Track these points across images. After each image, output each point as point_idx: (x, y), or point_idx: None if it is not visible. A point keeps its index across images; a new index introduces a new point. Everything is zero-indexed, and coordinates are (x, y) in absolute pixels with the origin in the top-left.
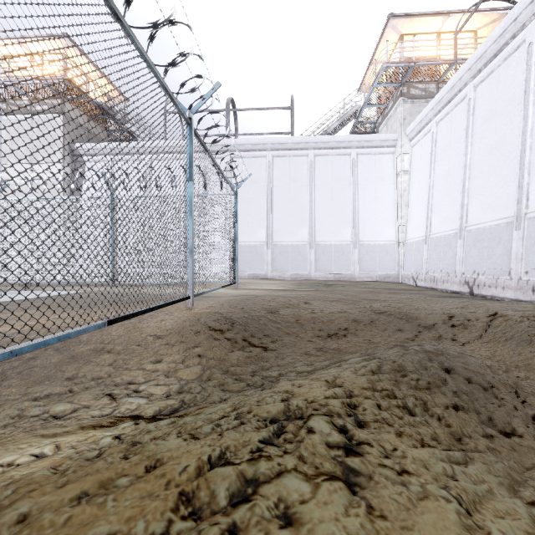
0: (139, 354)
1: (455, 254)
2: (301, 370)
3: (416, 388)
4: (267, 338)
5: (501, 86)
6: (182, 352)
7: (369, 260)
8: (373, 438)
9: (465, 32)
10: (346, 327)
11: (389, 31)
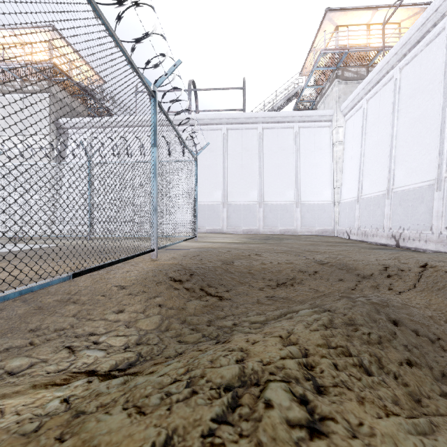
0: (103, 304)
1: (383, 212)
2: (254, 320)
3: (369, 343)
4: (222, 288)
5: (423, 68)
6: (144, 302)
7: (309, 217)
8: (336, 410)
9: (390, 23)
10: (293, 277)
11: (326, 23)
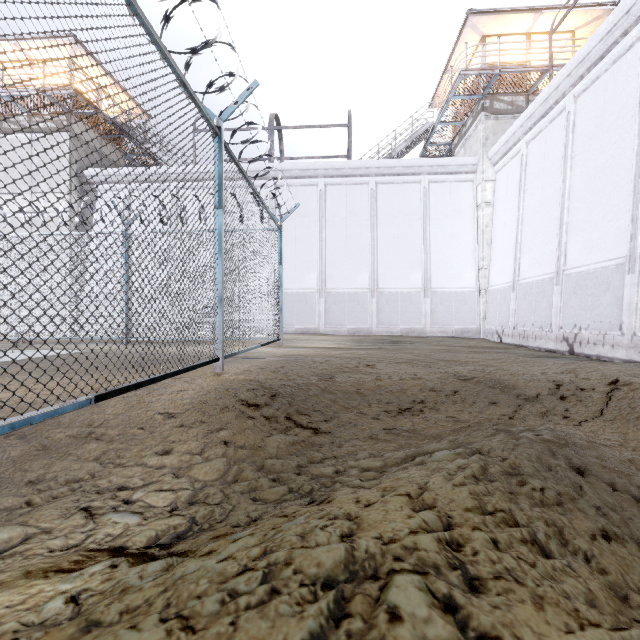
0: (140, 441)
1: (550, 304)
2: (366, 466)
3: (543, 504)
4: (318, 416)
5: (608, 95)
6: (202, 437)
7: (443, 311)
8: (501, 621)
9: (560, 32)
10: (422, 399)
11: (467, 31)
